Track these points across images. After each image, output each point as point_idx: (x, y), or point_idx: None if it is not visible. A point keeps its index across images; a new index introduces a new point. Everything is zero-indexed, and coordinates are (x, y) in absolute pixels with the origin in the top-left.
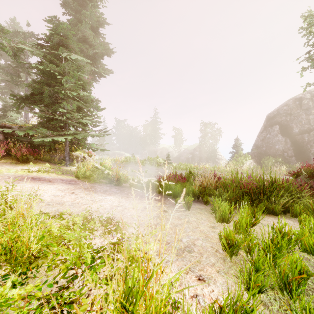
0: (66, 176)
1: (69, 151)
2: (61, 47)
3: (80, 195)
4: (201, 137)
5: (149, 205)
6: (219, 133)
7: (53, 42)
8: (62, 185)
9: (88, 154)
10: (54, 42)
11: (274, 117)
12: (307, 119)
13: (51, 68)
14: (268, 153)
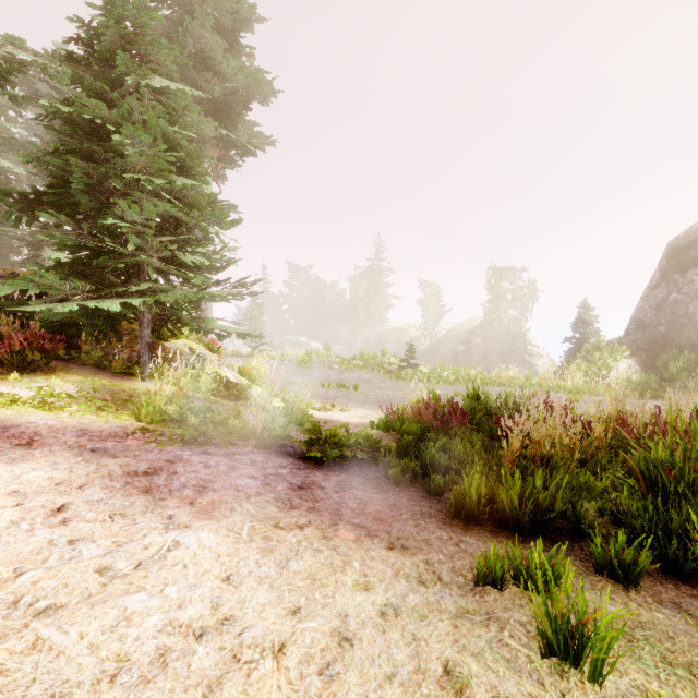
0: (113, 416)
1: (158, 338)
2: (120, 51)
3: (76, 528)
4: (488, 302)
5: (366, 599)
6: (532, 293)
7: (104, 45)
8: (54, 465)
9: (207, 347)
10: (107, 44)
11: (690, 248)
12: None
13: (94, 113)
14: (673, 341)
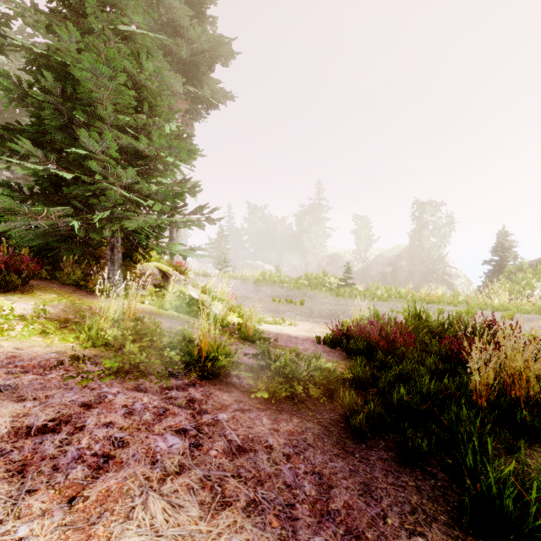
0: (60, 338)
1: (131, 261)
2: None
3: None
4: (412, 231)
5: None
6: (451, 223)
7: None
8: None
9: (175, 268)
10: None
11: None
12: None
13: (67, 57)
14: None
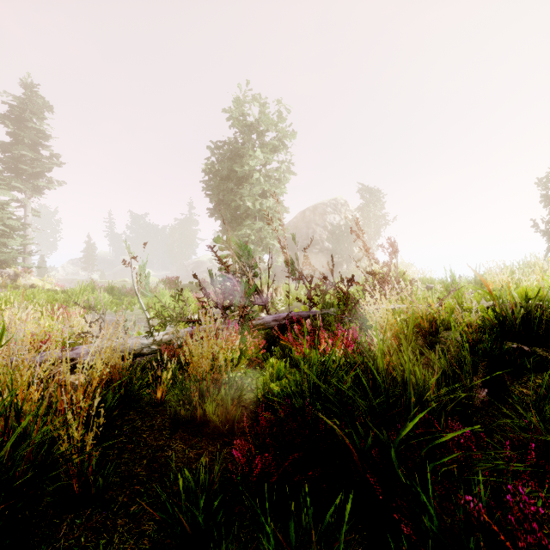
0: None
1: (1, 268)
2: None
3: None
4: None
5: None
6: None
7: None
8: None
9: (25, 271)
10: None
11: None
12: (307, 234)
13: None
14: (275, 270)
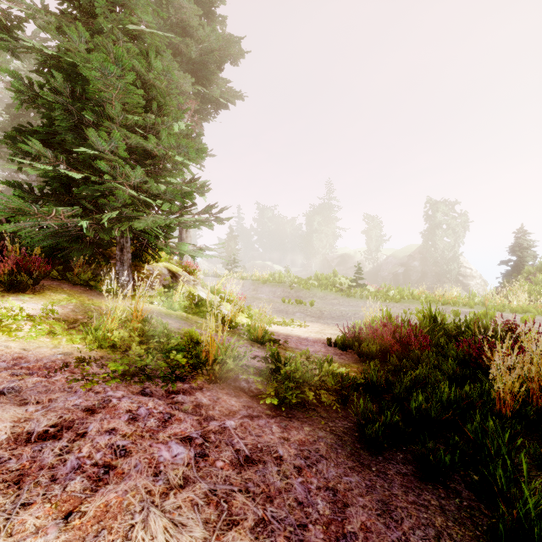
0: (68, 339)
1: (141, 262)
2: None
3: None
4: (425, 231)
5: None
6: (466, 222)
7: None
8: None
9: (184, 269)
10: None
11: None
12: None
13: (77, 58)
14: None
